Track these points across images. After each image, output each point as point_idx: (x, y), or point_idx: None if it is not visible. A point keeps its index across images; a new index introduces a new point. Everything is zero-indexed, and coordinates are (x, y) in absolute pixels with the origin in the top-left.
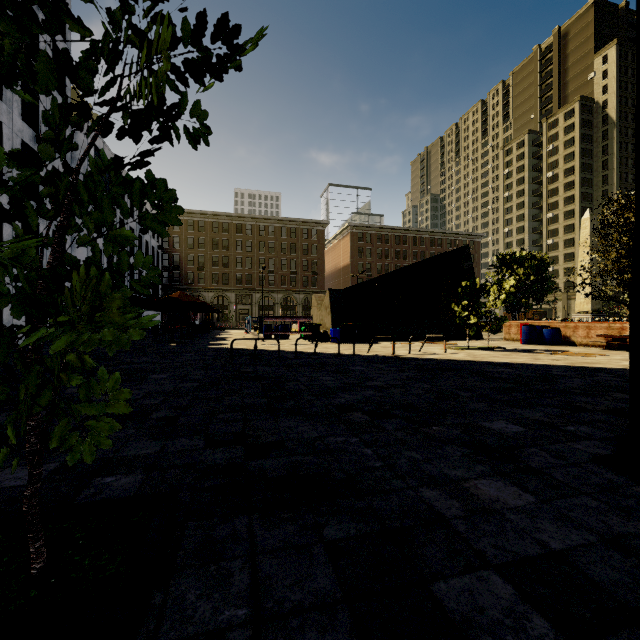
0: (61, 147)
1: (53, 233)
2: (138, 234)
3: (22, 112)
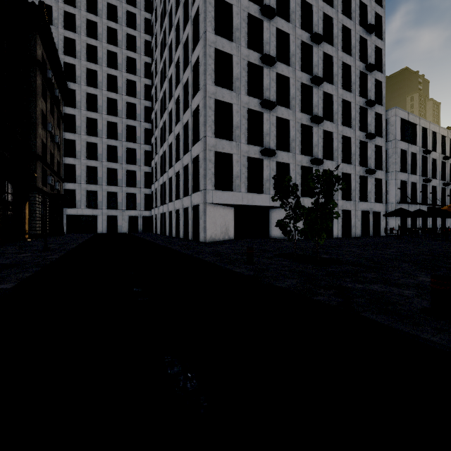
0: (379, 132)
1: (375, 179)
2: (441, 161)
3: (360, 126)
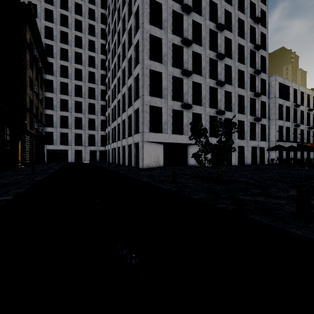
0: (264, 92)
1: (261, 125)
2: (307, 112)
3: (250, 88)
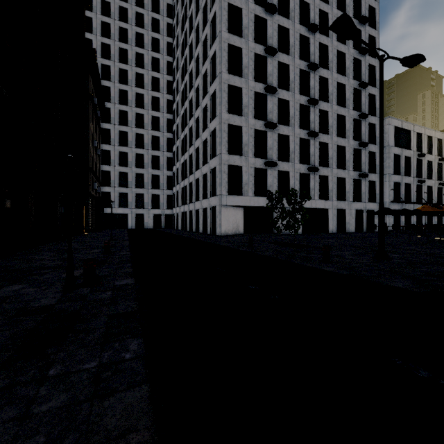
0: (373, 139)
1: (369, 182)
2: (437, 163)
3: (354, 136)
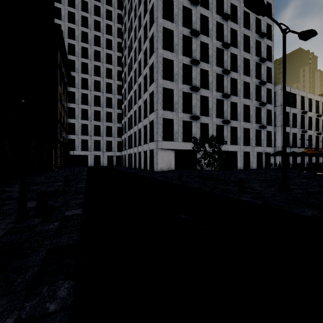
0: (270, 100)
1: (267, 131)
2: (315, 118)
3: (256, 98)
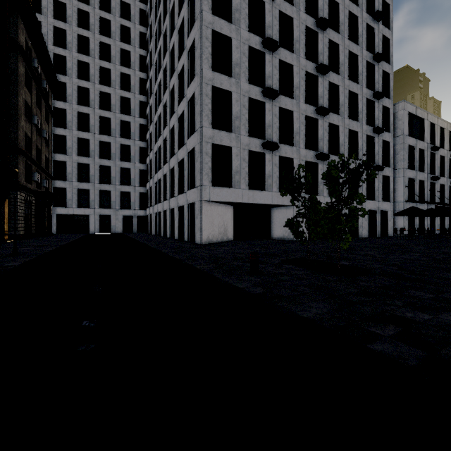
0: (387, 126)
1: (382, 177)
2: (448, 158)
3: (366, 120)
